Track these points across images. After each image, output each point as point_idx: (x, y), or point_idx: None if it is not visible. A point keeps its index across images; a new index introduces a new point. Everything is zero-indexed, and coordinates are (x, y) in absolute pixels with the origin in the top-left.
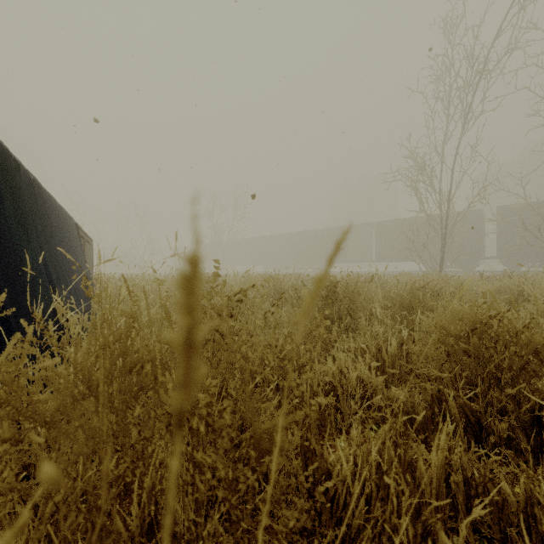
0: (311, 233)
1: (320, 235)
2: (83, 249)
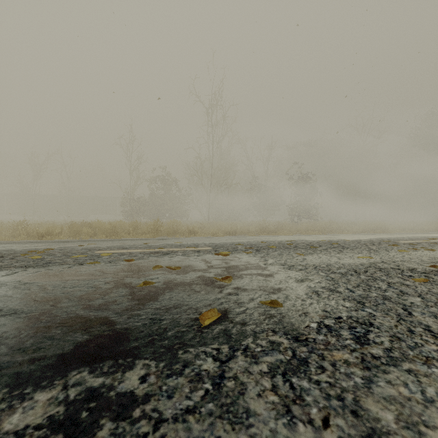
0: None
1: None
2: None
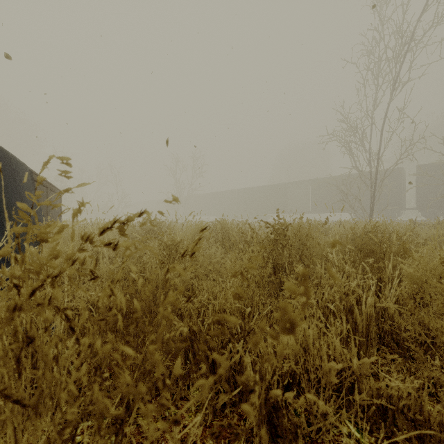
0: (257, 189)
1: (264, 190)
2: (47, 197)
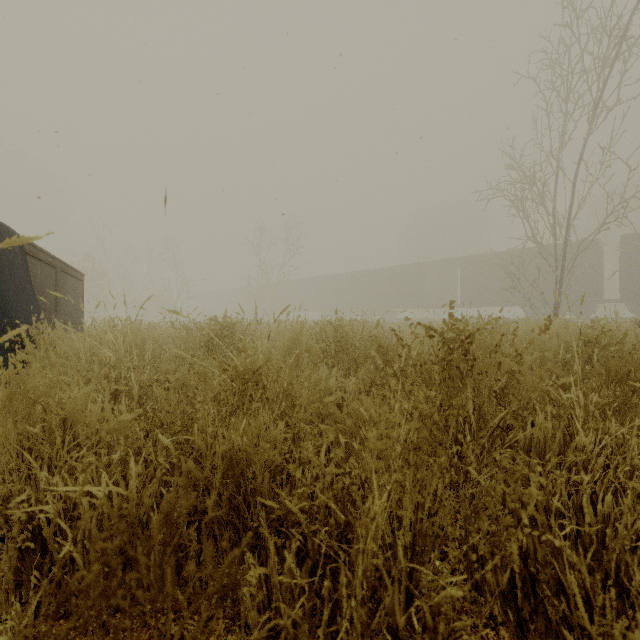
0: (380, 272)
1: (390, 274)
2: (55, 283)
